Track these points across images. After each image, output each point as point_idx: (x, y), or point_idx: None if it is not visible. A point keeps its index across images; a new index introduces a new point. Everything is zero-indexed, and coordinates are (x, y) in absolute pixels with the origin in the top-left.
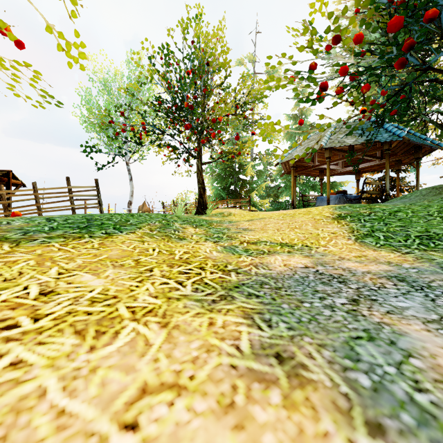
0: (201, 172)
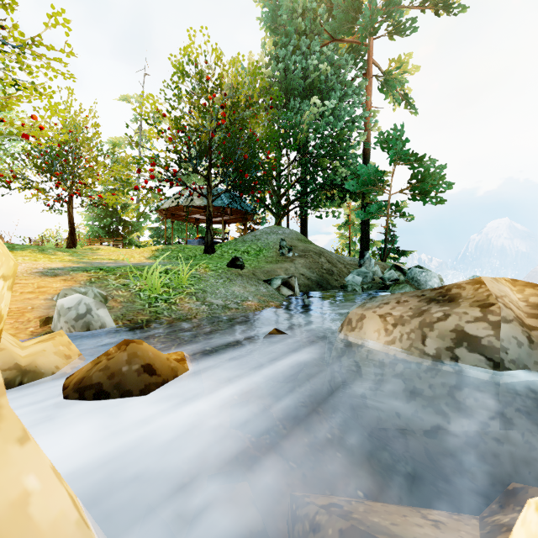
0: (71, 215)
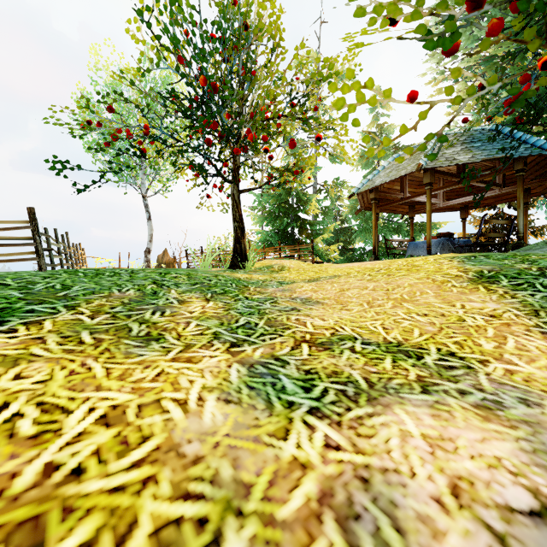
0: (237, 203)
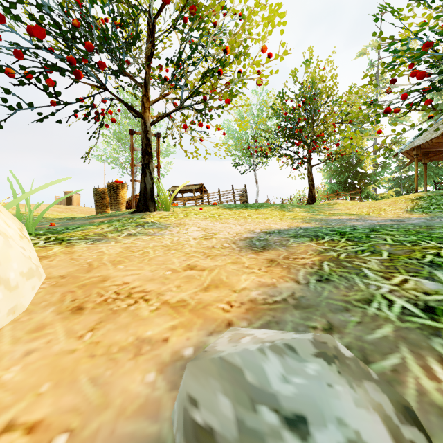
0: (310, 172)
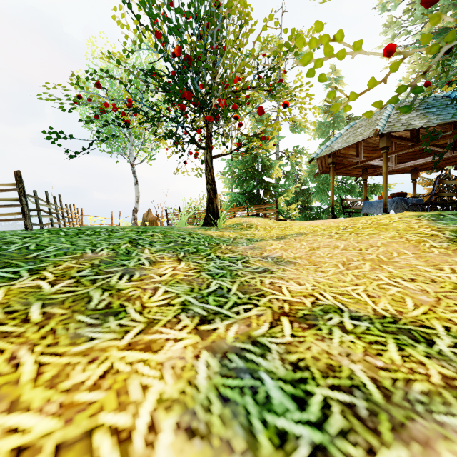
0: (210, 167)
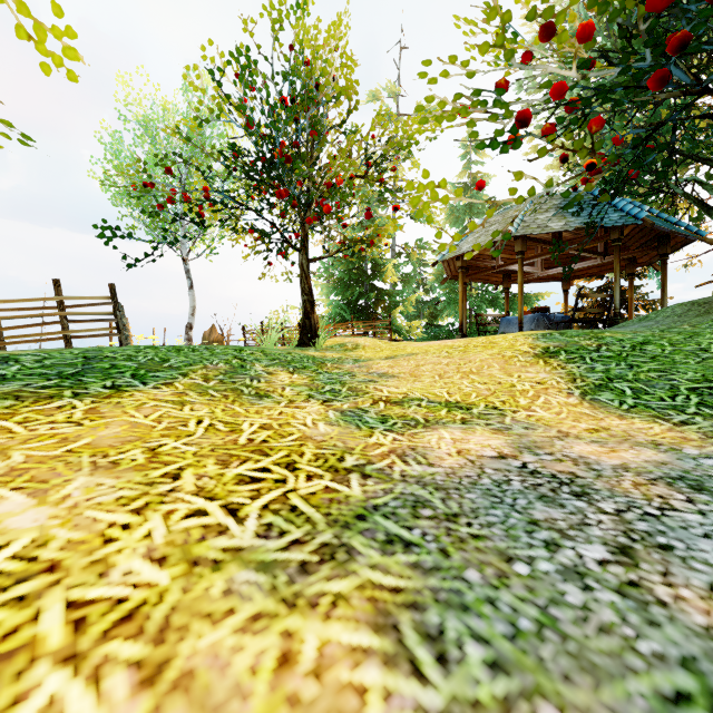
0: (307, 274)
